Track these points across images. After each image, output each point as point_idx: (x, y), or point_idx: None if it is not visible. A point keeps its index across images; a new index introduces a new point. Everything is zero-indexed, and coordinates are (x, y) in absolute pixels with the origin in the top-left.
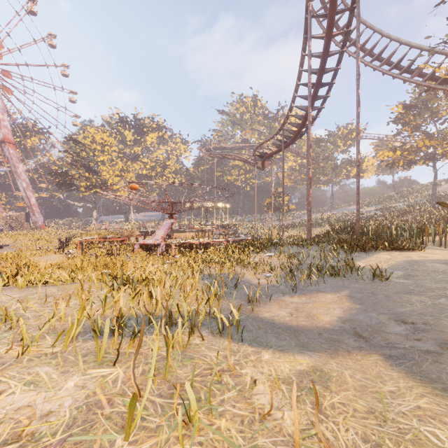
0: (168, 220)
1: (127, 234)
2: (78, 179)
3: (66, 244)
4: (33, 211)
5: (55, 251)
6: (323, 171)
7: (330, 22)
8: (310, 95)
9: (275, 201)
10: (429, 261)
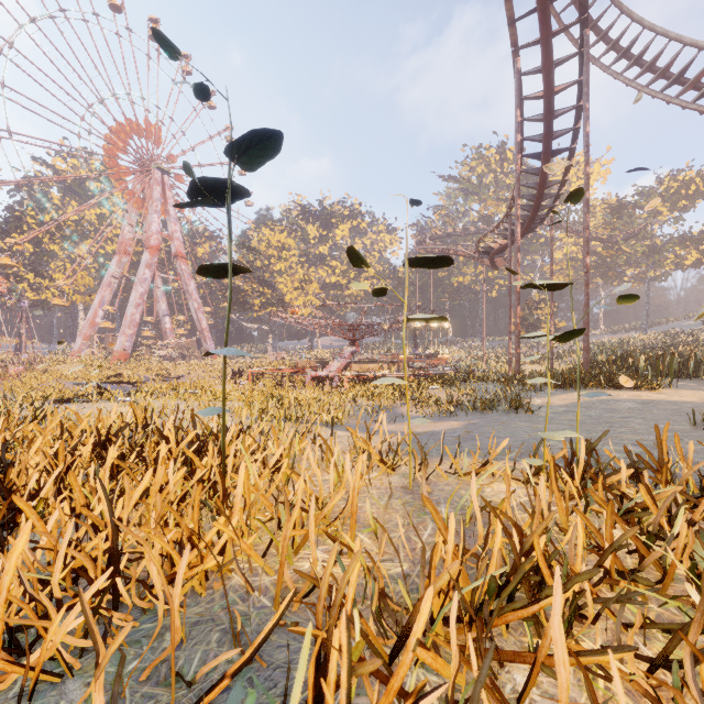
0: (349, 348)
1: (302, 365)
2: (252, 296)
3: (239, 375)
4: (204, 337)
5: (229, 382)
6: (630, 259)
7: (546, 79)
8: (517, 182)
9: (529, 316)
10: (629, 400)
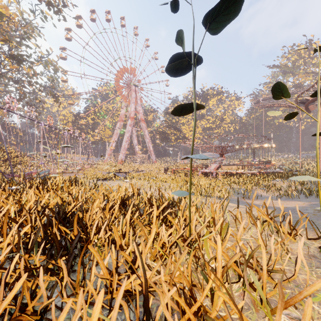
0: (219, 158)
1: (195, 166)
2: (171, 135)
3: (167, 171)
4: (151, 154)
5: (163, 173)
6: None
7: None
8: None
9: None
10: None
